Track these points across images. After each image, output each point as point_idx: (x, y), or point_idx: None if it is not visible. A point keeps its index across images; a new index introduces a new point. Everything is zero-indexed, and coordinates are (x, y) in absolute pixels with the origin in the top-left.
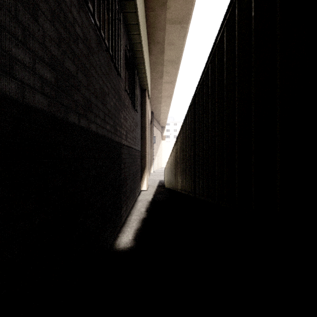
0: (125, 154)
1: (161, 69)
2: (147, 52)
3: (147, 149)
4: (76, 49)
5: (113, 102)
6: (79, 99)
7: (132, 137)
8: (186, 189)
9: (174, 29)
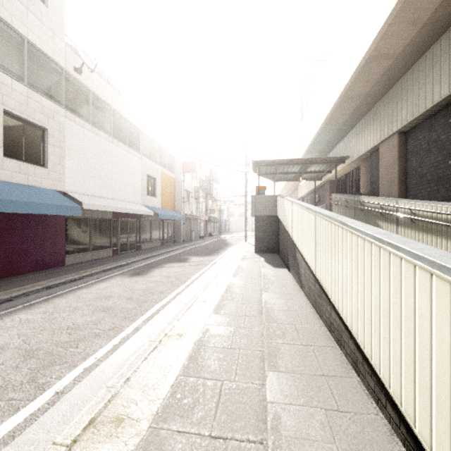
0: None
1: None
2: None
3: None
4: None
5: None
6: None
7: None
8: None
9: None
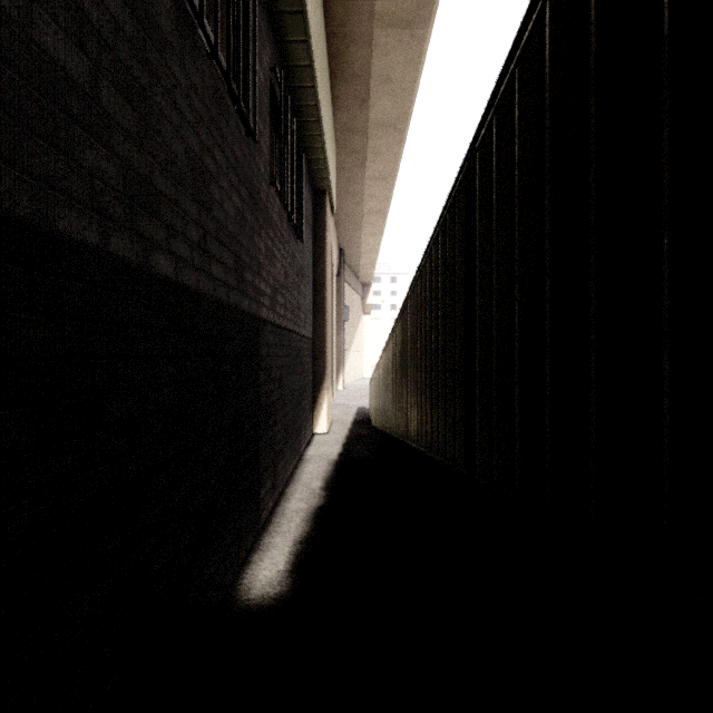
0: (269, 345)
1: (361, 143)
2: (329, 101)
3: (328, 334)
4: (90, 5)
5: (234, 205)
6: (103, 170)
7: (289, 304)
8: (437, 447)
9: (394, 41)
